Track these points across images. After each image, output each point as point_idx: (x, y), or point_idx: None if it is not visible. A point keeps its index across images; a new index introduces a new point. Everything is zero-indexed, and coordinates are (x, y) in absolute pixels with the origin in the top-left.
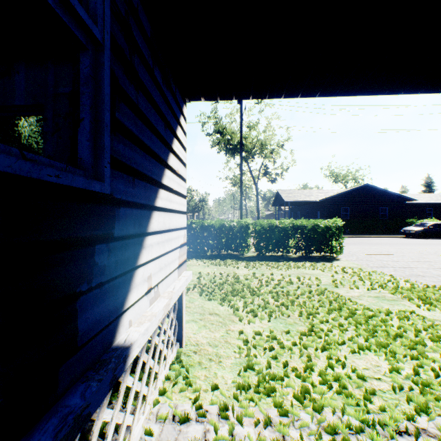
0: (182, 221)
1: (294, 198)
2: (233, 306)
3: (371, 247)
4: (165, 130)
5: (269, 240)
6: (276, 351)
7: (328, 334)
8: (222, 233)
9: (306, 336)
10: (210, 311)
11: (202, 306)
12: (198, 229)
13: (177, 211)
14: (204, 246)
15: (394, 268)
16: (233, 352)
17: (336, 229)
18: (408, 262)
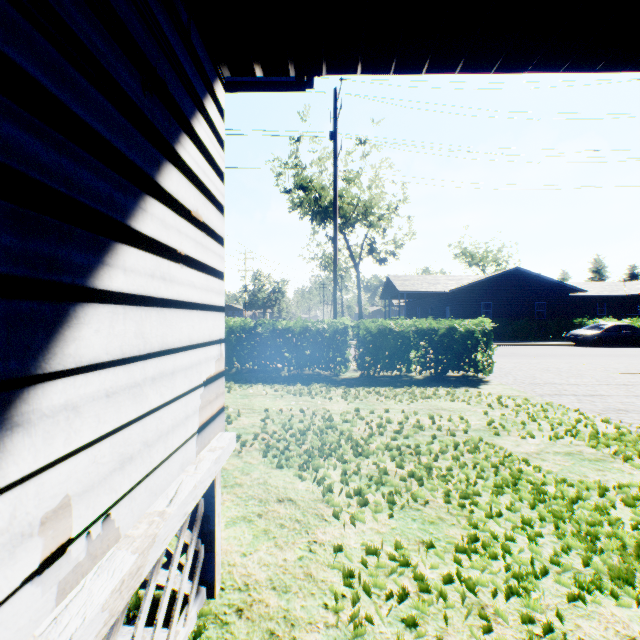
0: (213, 327)
1: (413, 287)
2: (323, 482)
3: (530, 360)
4: (147, 95)
5: (380, 353)
6: (413, 600)
7: (510, 549)
8: (305, 341)
9: (469, 555)
10: (279, 494)
11: (266, 483)
12: (267, 335)
13: (194, 304)
14: (277, 362)
15: (577, 397)
16: (322, 608)
17: (483, 335)
18: (593, 385)
